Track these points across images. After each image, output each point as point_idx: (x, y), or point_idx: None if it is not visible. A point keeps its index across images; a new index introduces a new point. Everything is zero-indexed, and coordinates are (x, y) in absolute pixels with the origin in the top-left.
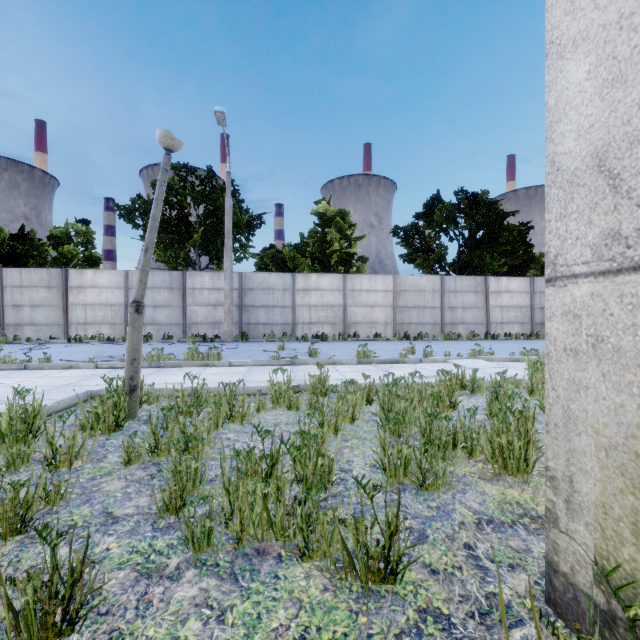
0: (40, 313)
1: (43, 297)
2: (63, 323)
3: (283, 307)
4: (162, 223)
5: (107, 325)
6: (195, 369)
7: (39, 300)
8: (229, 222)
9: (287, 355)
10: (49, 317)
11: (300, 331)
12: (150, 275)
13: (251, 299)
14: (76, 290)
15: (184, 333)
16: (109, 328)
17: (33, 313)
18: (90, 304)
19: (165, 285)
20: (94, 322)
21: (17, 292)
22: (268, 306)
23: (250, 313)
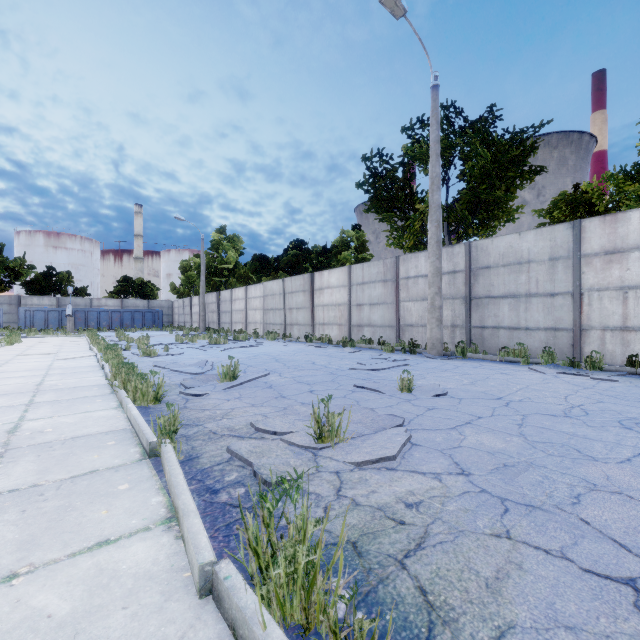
0: (300, 314)
1: (301, 300)
2: (311, 323)
3: (550, 295)
4: (380, 202)
5: (336, 326)
6: (89, 407)
7: (299, 303)
8: (433, 165)
9: (332, 410)
10: (304, 318)
11: (594, 346)
12: (367, 268)
13: (485, 285)
14: (318, 292)
15: (397, 338)
16: (337, 329)
17: (297, 314)
18: (326, 305)
19: (379, 277)
20: (328, 323)
21: (290, 297)
22: (517, 295)
23: (484, 309)
